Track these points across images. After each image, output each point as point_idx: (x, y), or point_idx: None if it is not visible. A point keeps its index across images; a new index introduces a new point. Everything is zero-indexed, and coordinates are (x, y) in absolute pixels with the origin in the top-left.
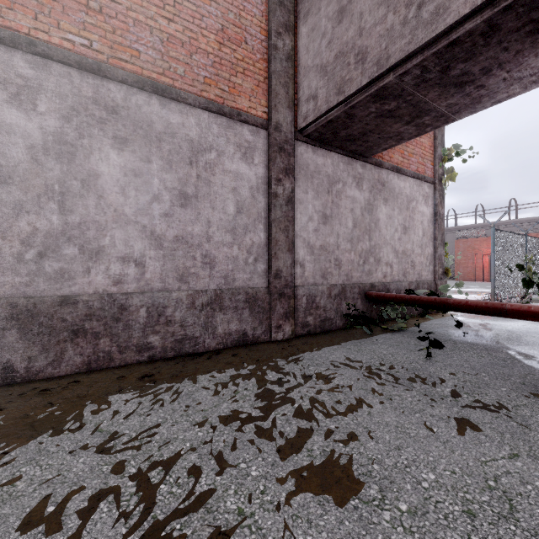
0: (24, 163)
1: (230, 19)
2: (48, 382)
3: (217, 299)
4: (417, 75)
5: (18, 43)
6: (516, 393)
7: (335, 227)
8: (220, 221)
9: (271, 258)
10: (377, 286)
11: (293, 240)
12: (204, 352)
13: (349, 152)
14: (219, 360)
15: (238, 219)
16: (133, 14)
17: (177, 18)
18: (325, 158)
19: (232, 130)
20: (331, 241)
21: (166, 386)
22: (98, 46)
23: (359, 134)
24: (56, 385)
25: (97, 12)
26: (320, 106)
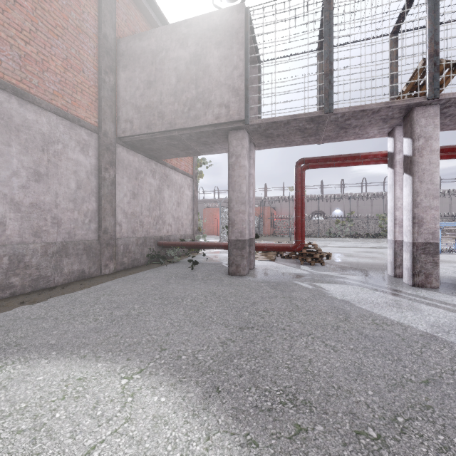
0: None
1: (72, 53)
2: None
3: (64, 248)
4: (188, 136)
5: None
6: (222, 274)
7: (140, 201)
8: (65, 194)
9: (101, 220)
10: (164, 238)
11: (115, 208)
12: (54, 286)
13: (148, 155)
14: (73, 287)
15: (78, 193)
16: None
17: (32, 42)
18: (134, 157)
19: (74, 131)
20: (138, 210)
21: (51, 301)
22: None
23: (156, 149)
24: None
25: None
26: (135, 129)
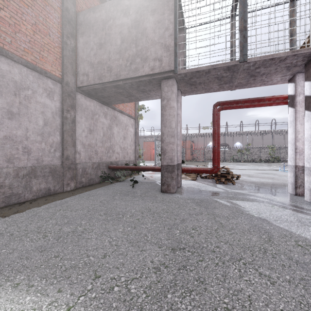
0: None
1: (40, 20)
2: None
3: (33, 171)
4: (130, 85)
5: None
6: (156, 192)
7: (95, 135)
8: (34, 129)
9: (64, 150)
10: (113, 163)
11: (75, 141)
12: (24, 201)
13: (101, 101)
14: (38, 202)
15: (45, 128)
16: None
17: (6, 8)
18: (90, 102)
19: (41, 80)
20: (93, 142)
21: (16, 216)
22: None
23: (107, 96)
24: None
25: None
26: (90, 80)
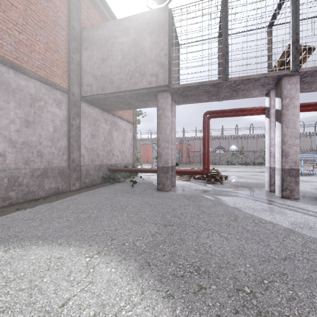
0: None
1: (50, 39)
2: None
3: (45, 172)
4: (129, 96)
5: None
6: (153, 190)
7: (97, 140)
8: (46, 135)
9: (70, 153)
10: (113, 165)
11: (80, 145)
12: (38, 198)
13: (102, 108)
14: (51, 199)
15: (55, 134)
16: None
17: (23, 32)
18: (93, 110)
19: (52, 92)
20: (95, 146)
21: (37, 208)
22: None
23: (108, 104)
24: None
25: None
26: (94, 91)
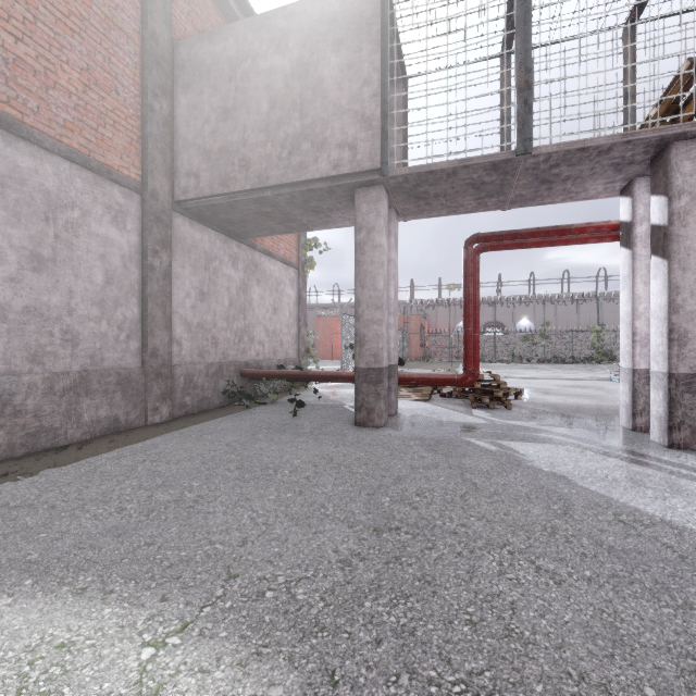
0: None
1: (98, 61)
2: None
3: (83, 382)
4: (288, 198)
5: None
6: (344, 425)
7: (213, 305)
8: (85, 292)
9: (147, 336)
10: (252, 364)
11: (171, 317)
12: (66, 445)
13: (226, 231)
14: (96, 447)
15: (108, 290)
16: None
17: (28, 38)
18: (203, 234)
19: (101, 189)
20: (208, 319)
21: (54, 473)
22: None
23: (238, 220)
24: None
25: None
26: (203, 188)
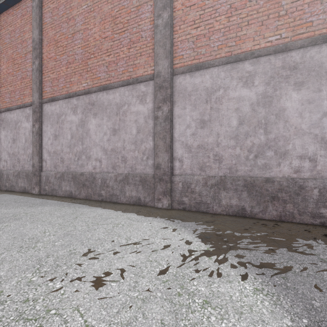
0: (248, 113)
1: None
2: (261, 221)
3: None
4: None
5: (247, 57)
6: None
7: None
8: None
9: None
10: None
11: None
12: None
13: None
14: None
15: None
16: (307, 0)
17: None
18: None
19: None
20: None
21: None
22: (285, 35)
23: None
24: (267, 223)
25: (284, 15)
26: None
